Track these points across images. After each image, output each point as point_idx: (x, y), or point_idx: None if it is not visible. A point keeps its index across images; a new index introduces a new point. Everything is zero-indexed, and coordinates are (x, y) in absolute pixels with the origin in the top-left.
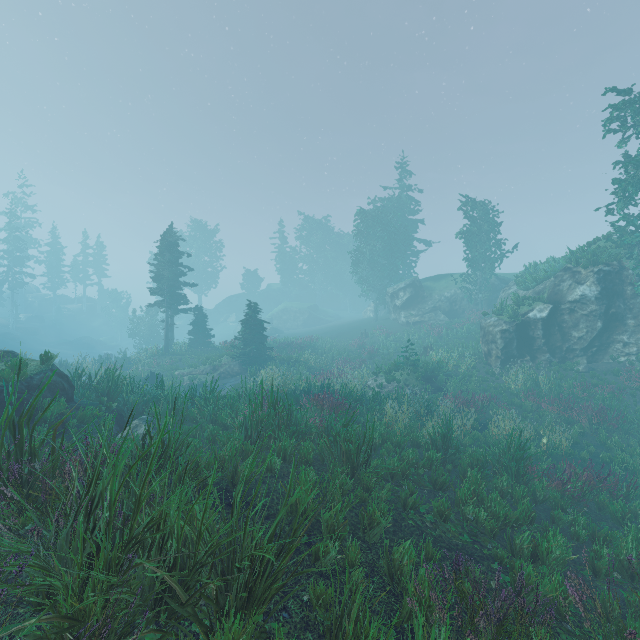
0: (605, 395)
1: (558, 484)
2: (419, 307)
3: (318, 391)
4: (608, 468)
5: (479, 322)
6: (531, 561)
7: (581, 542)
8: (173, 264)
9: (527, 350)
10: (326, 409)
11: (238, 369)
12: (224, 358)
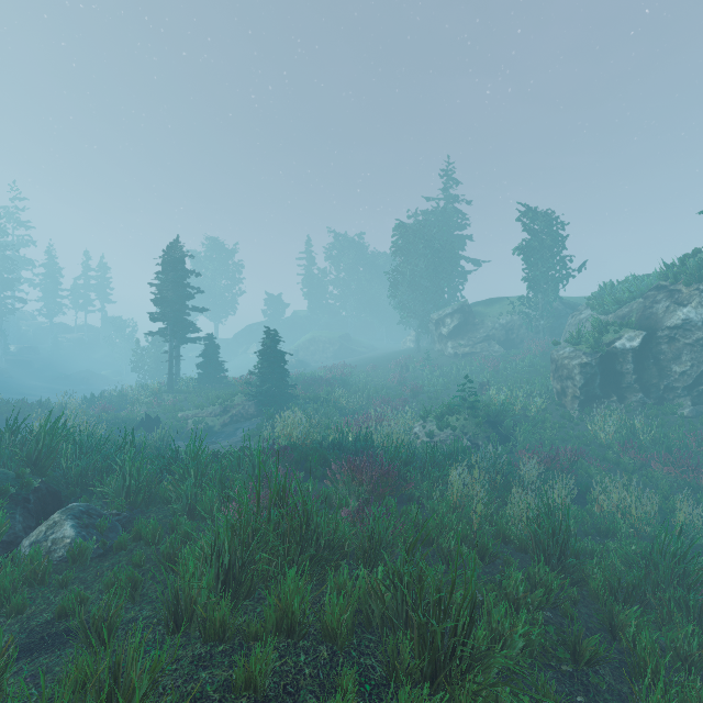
0: None
1: None
2: (469, 336)
3: (352, 444)
4: None
5: (542, 353)
6: None
7: None
8: (178, 284)
9: (613, 388)
10: (366, 483)
11: (254, 410)
12: (237, 397)
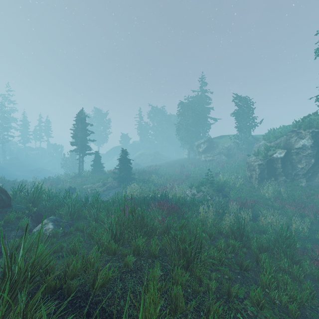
0: None
1: (318, 263)
2: (211, 152)
3: (159, 198)
4: None
5: (243, 160)
6: None
7: None
8: (83, 129)
9: (272, 175)
10: (165, 211)
11: (116, 185)
12: (109, 179)
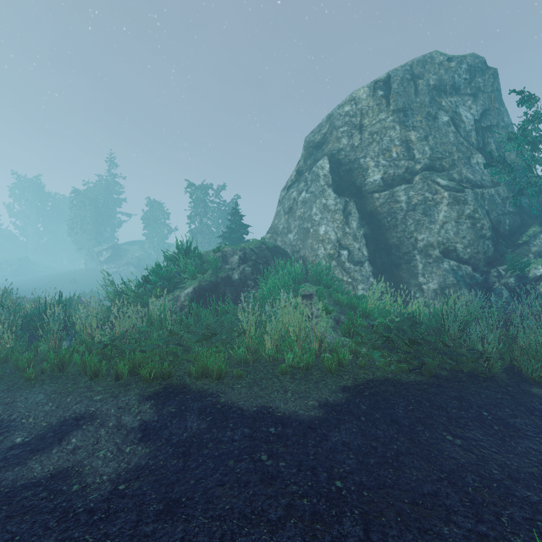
0: None
1: None
2: (117, 262)
3: None
4: None
5: None
6: None
7: None
8: None
9: None
10: None
11: None
12: None
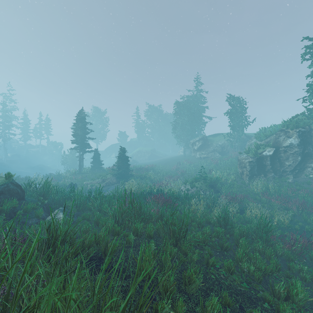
0: (304, 195)
1: (289, 246)
2: (206, 150)
3: (156, 193)
4: (310, 234)
5: (236, 157)
6: (289, 304)
7: (307, 282)
8: (83, 128)
9: (262, 171)
10: (160, 203)
11: (115, 181)
12: (108, 175)
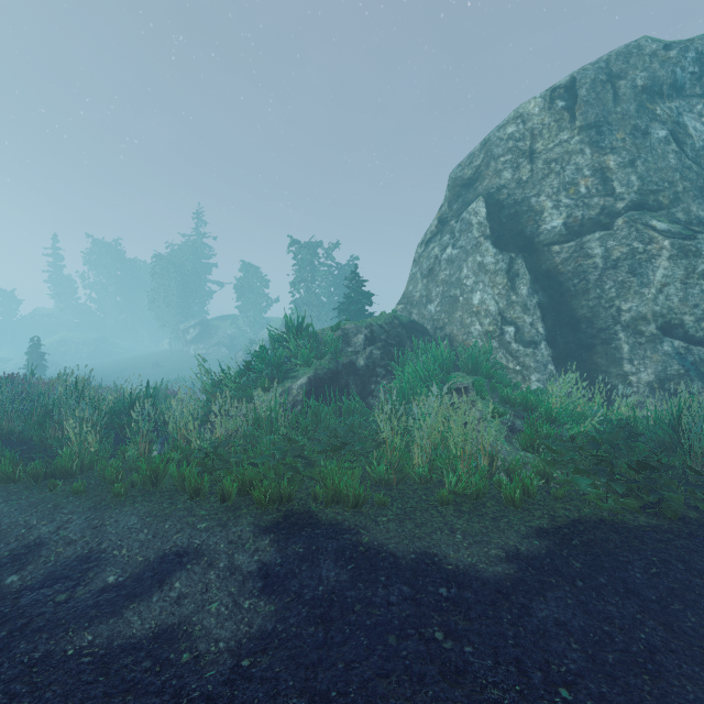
0: None
1: None
2: (207, 342)
3: None
4: None
5: None
6: None
7: None
8: None
9: None
10: None
11: None
12: None
